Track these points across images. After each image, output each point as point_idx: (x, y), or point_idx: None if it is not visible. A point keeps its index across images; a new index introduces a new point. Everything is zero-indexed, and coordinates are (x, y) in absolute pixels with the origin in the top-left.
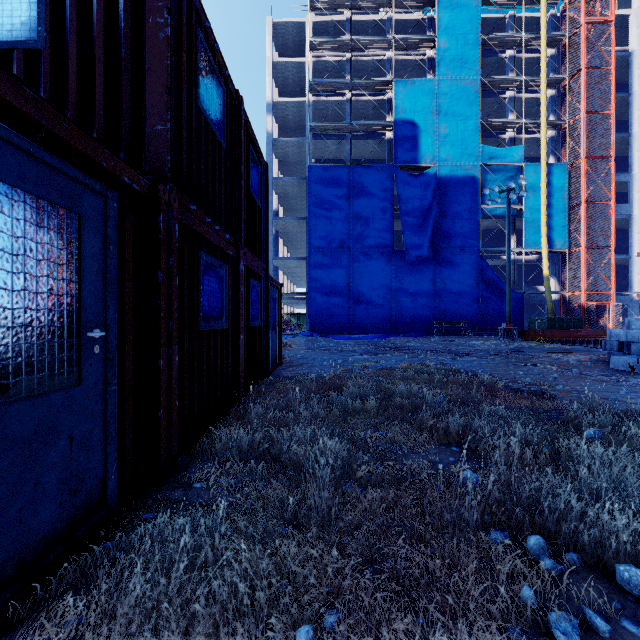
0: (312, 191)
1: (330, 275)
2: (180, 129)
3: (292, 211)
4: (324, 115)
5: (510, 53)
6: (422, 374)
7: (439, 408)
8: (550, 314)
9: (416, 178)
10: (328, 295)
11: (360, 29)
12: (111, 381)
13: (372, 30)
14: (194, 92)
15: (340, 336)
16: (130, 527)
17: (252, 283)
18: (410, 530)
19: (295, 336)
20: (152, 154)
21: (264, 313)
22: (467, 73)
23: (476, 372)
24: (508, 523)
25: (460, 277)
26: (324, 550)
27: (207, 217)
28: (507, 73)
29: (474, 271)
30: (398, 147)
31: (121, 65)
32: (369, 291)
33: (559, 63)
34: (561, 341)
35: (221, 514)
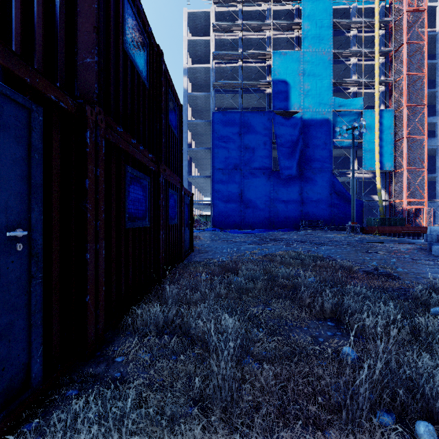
0: (215, 129)
1: (227, 188)
2: (108, 65)
3: (201, 144)
4: (223, 77)
5: (353, 33)
6: (296, 260)
7: (313, 288)
8: (382, 215)
9: (287, 120)
10: (226, 202)
11: (248, 17)
12: (36, 275)
13: (257, 17)
14: (121, 38)
15: (234, 231)
16: (53, 405)
17: (170, 192)
18: (305, 413)
19: (203, 231)
20: (82, 82)
21: (180, 214)
22: (323, 47)
23: (335, 258)
24: (390, 401)
25: (318, 189)
26: (227, 437)
27: (133, 139)
28: (351, 47)
29: (328, 185)
30: (275, 99)
31: (57, 9)
32: (255, 199)
33: (387, 40)
34: (390, 234)
35: (134, 394)
